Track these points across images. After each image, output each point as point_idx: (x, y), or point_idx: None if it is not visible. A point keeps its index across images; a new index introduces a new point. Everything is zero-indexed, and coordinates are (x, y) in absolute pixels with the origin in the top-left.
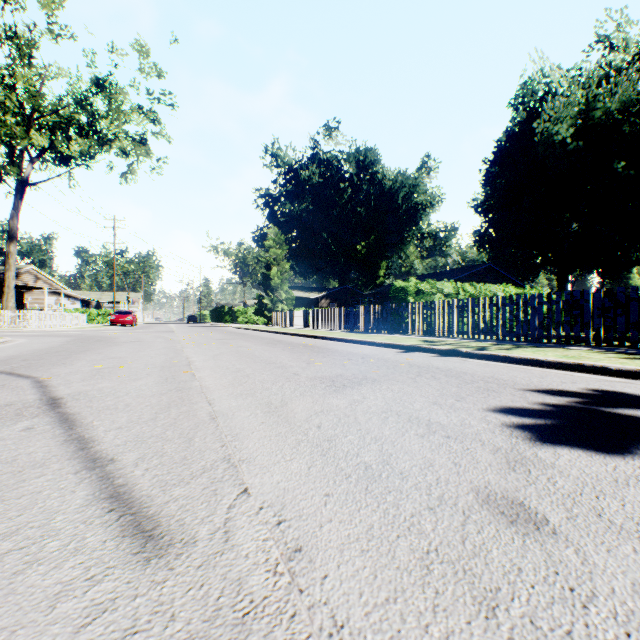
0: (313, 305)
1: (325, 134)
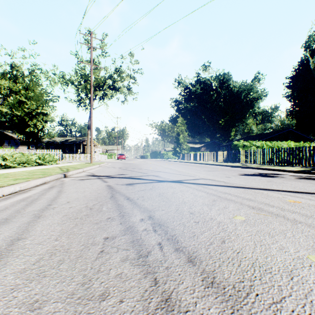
0: (197, 150)
1: (203, 69)
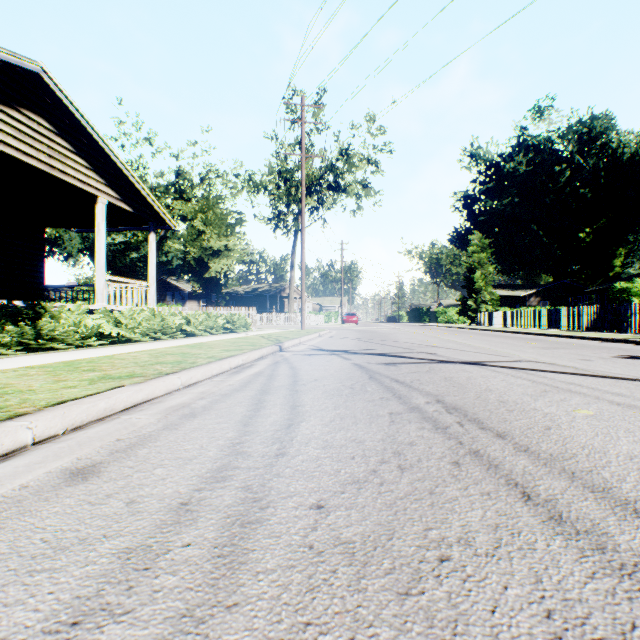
0: (518, 304)
1: (533, 117)
